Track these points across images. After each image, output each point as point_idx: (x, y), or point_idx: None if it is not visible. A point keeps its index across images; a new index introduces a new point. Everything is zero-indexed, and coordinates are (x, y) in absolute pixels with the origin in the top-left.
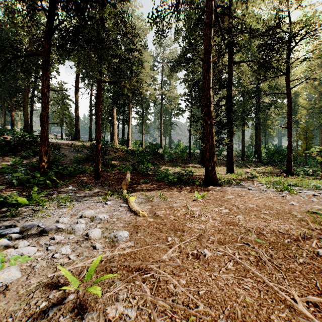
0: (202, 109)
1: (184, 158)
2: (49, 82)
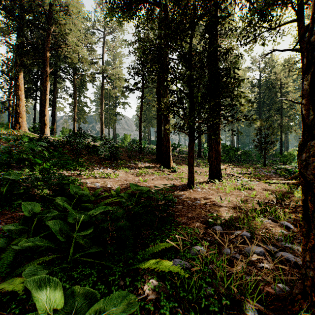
0: (158, 84)
1: (133, 154)
2: None
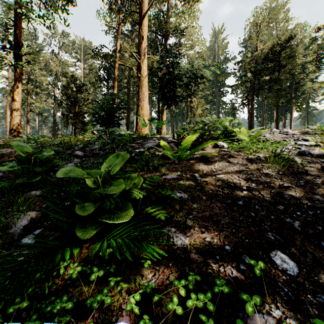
0: None
1: None
2: (253, 111)
